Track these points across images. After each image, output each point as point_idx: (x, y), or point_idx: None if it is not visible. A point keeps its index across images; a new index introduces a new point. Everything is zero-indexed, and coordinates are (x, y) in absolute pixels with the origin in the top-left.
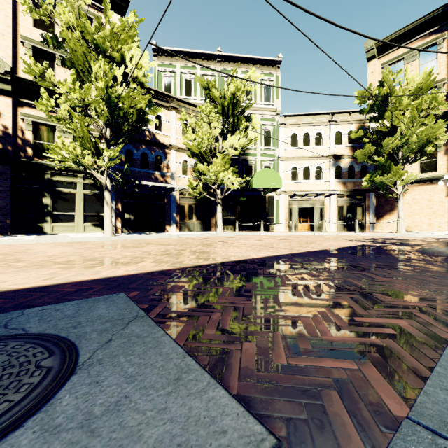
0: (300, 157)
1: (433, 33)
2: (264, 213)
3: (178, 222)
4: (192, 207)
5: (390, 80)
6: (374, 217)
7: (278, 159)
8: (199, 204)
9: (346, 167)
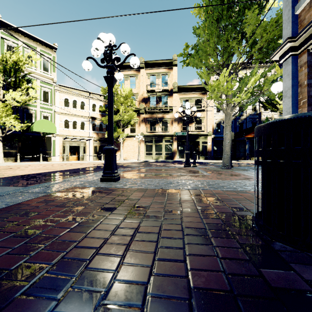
0: (71, 114)
1: (134, 71)
2: (44, 149)
3: None
4: None
5: (115, 88)
6: None
7: (54, 112)
8: None
9: (98, 125)
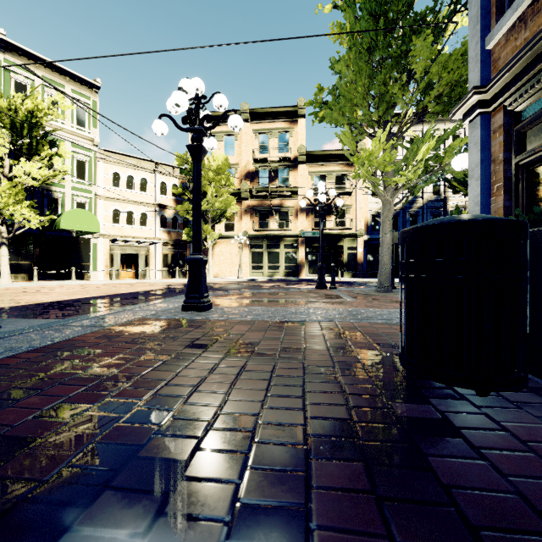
0: (124, 199)
1: None
2: (77, 259)
3: None
4: None
5: None
6: None
7: (96, 197)
8: None
9: (170, 218)
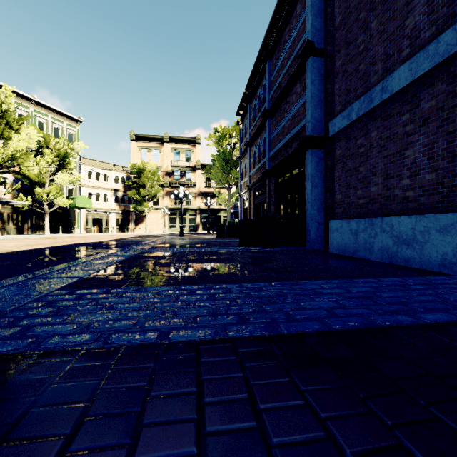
0: (94, 186)
1: (158, 144)
2: (69, 221)
3: (1, 228)
4: (9, 215)
5: (144, 166)
6: (134, 225)
7: (79, 185)
8: (15, 213)
9: (120, 197)
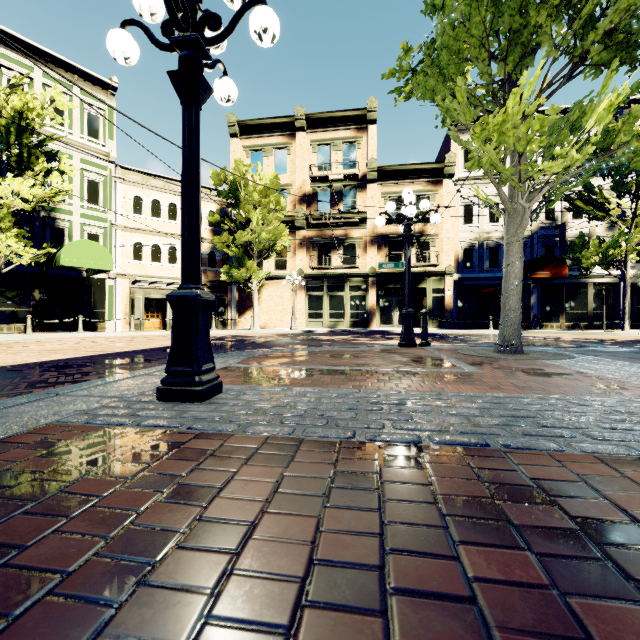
0: (147, 230)
1: (284, 137)
2: (88, 305)
3: None
4: None
5: (241, 171)
6: (236, 313)
7: (112, 226)
8: None
9: (206, 253)
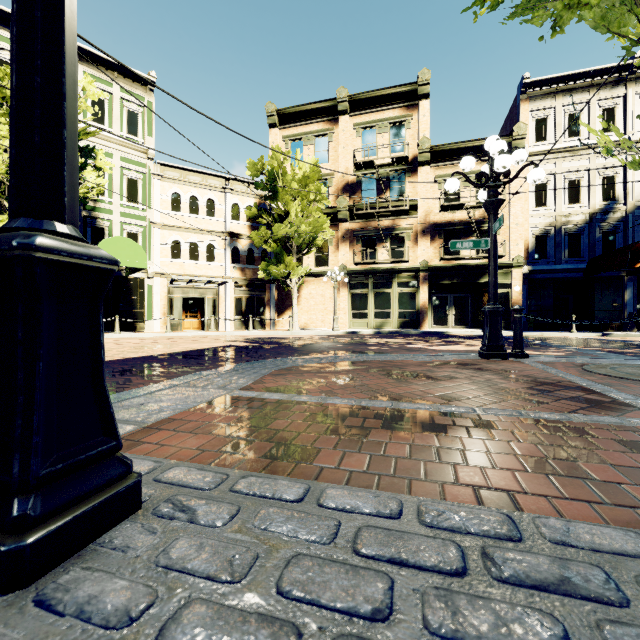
0: (185, 227)
1: (326, 123)
2: (128, 305)
3: None
4: None
5: (279, 159)
6: (275, 312)
7: (151, 225)
8: None
9: (244, 250)
